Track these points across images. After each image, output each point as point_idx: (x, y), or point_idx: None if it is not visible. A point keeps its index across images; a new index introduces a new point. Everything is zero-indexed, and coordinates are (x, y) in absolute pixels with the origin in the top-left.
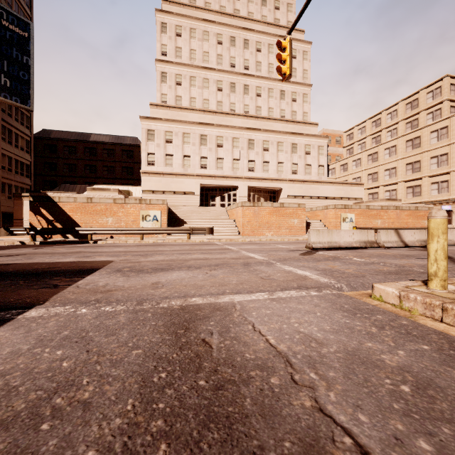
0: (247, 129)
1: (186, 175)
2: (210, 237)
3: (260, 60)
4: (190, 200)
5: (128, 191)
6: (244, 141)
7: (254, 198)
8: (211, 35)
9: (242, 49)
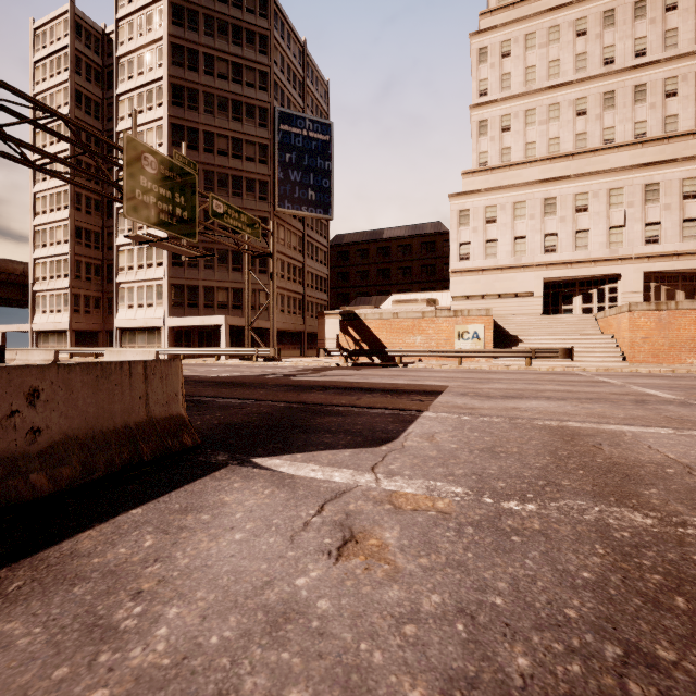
0: (642, 167)
1: (519, 267)
2: (564, 363)
3: (674, 24)
4: (526, 306)
5: (432, 299)
6: (634, 191)
7: (660, 293)
8: (563, 28)
9: (629, 23)
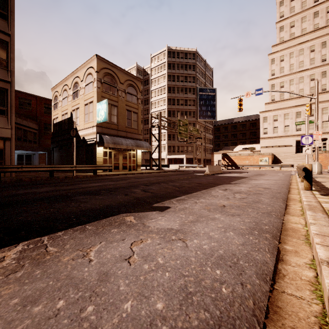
0: None
1: (286, 136)
2: (294, 169)
3: None
4: (289, 150)
5: (253, 147)
6: None
7: None
8: (305, 49)
9: None
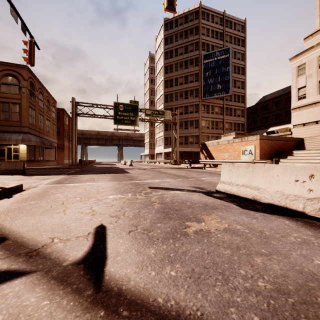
0: None
1: None
2: None
3: None
4: None
5: (285, 128)
6: None
7: None
8: None
9: None
